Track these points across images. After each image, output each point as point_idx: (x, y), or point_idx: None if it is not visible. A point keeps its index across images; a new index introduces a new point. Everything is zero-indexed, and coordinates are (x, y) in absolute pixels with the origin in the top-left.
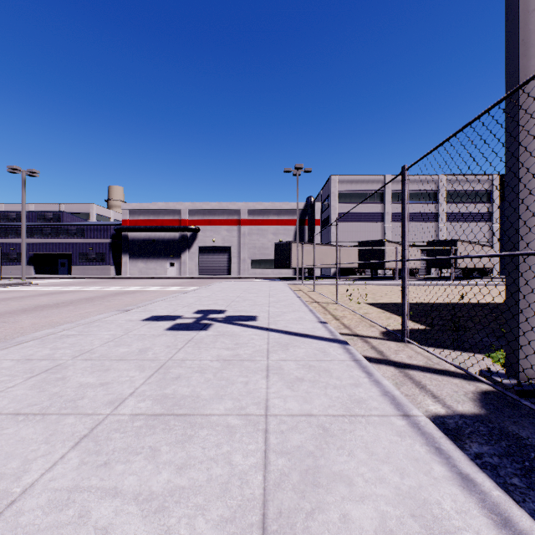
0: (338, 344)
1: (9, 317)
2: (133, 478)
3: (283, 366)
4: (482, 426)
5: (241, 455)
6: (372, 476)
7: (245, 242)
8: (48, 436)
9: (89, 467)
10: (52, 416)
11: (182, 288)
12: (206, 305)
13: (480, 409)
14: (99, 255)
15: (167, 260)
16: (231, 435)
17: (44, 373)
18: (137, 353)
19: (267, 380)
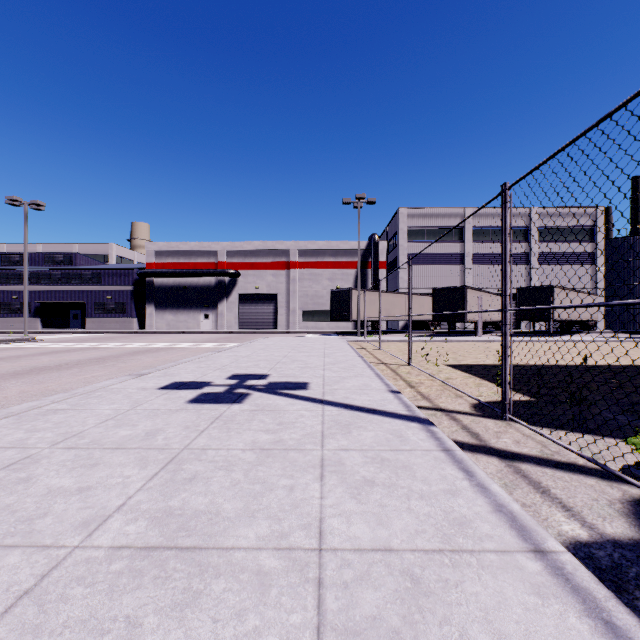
0: (418, 425)
1: None
2: None
3: (345, 459)
4: None
5: (277, 637)
6: None
7: (295, 290)
8: None
9: None
10: None
11: (217, 346)
12: (243, 368)
13: (639, 531)
14: (118, 305)
15: (201, 311)
16: (262, 591)
17: (4, 470)
18: (142, 437)
19: (321, 484)
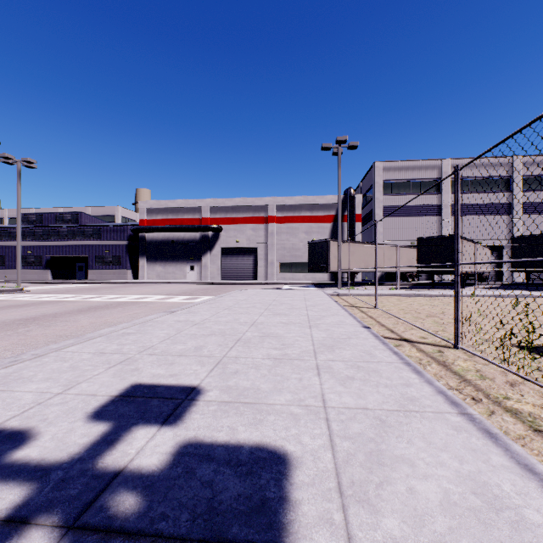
0: None
1: None
2: None
3: None
4: None
5: None
6: None
7: (273, 243)
8: None
9: None
10: None
11: (187, 299)
12: (169, 358)
13: None
14: (115, 258)
15: (187, 263)
16: None
17: None
18: None
19: None
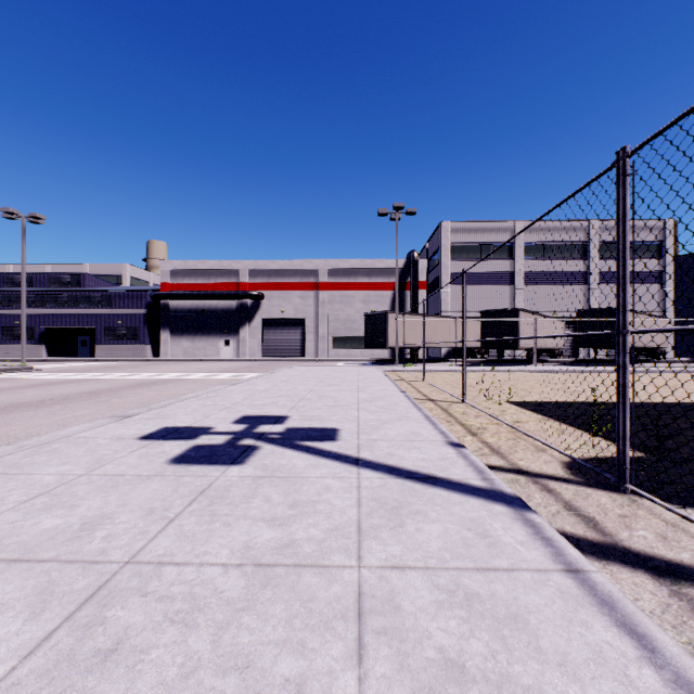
0: (506, 509)
1: None
2: None
3: (400, 595)
4: None
5: None
6: None
7: (324, 313)
8: None
9: None
10: None
11: (235, 376)
12: (258, 406)
13: None
14: (130, 330)
15: (221, 337)
16: None
17: None
18: (72, 534)
19: (359, 675)
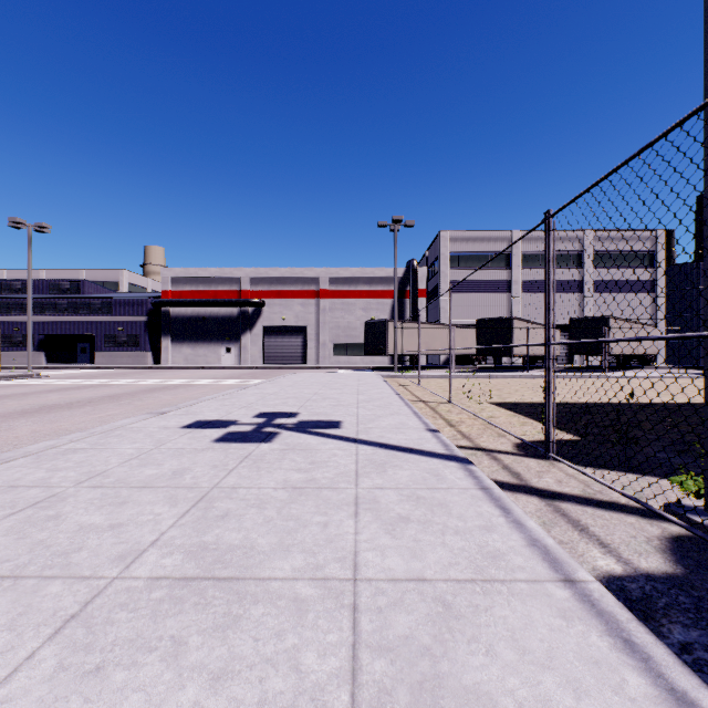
0: (456, 464)
1: (2, 422)
2: (138, 698)
3: (379, 498)
4: (683, 595)
5: (315, 652)
6: (528, 694)
7: (325, 321)
8: (15, 617)
9: (69, 676)
10: (28, 581)
11: (241, 382)
12: (271, 406)
13: (674, 565)
14: (131, 337)
15: (222, 344)
16: (300, 615)
17: (31, 508)
18: (169, 476)
19: (355, 521)
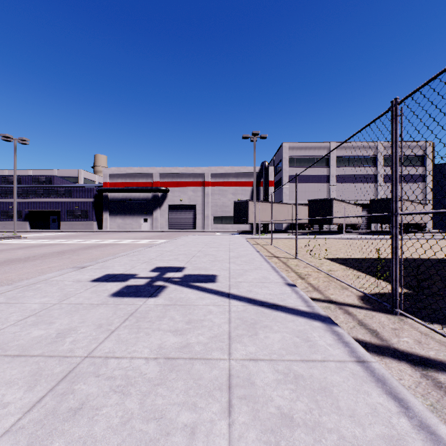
0: (321, 324)
1: None
2: None
3: (254, 376)
4: None
5: None
6: None
7: (208, 201)
8: None
9: None
10: None
11: (151, 242)
12: (166, 261)
13: None
14: (83, 212)
15: (141, 216)
16: None
17: None
18: (51, 339)
19: (229, 422)
